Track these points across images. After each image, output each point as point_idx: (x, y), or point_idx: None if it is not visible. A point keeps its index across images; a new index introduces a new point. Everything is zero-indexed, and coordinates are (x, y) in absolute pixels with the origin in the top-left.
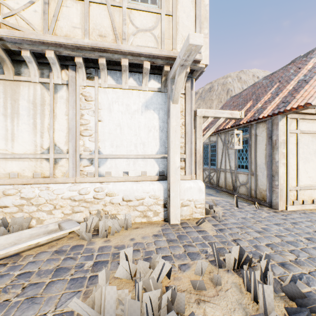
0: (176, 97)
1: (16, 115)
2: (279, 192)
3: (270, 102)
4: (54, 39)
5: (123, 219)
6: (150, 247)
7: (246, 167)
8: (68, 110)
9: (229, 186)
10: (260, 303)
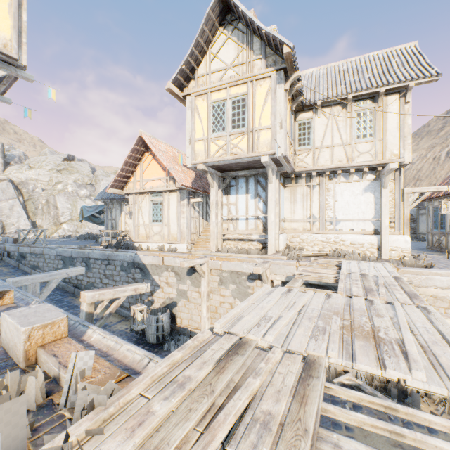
0: (385, 186)
1: (295, 202)
2: None
3: None
4: (317, 168)
5: (351, 252)
6: None
7: None
8: (319, 197)
9: None
10: (408, 263)
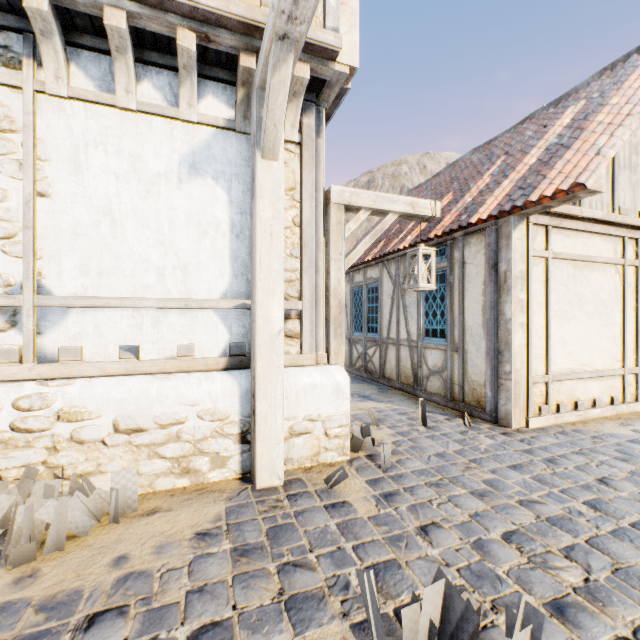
0: (270, 139)
1: None
2: (513, 388)
3: (491, 192)
4: None
5: (108, 492)
6: (171, 587)
7: (441, 334)
8: None
9: (406, 377)
10: None
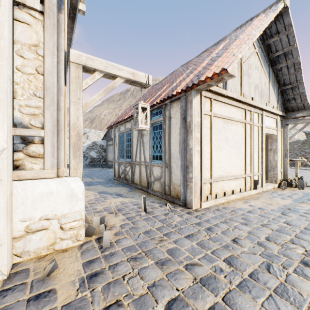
0: None
1: None
2: (194, 186)
3: (185, 80)
4: None
5: None
6: None
7: (160, 158)
8: None
9: (144, 183)
10: None
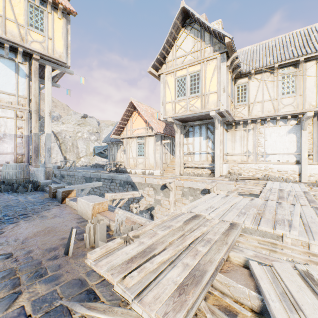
0: (304, 128)
1: (235, 141)
2: None
3: None
4: (251, 117)
5: (277, 177)
6: None
7: None
8: (253, 138)
9: None
10: None
